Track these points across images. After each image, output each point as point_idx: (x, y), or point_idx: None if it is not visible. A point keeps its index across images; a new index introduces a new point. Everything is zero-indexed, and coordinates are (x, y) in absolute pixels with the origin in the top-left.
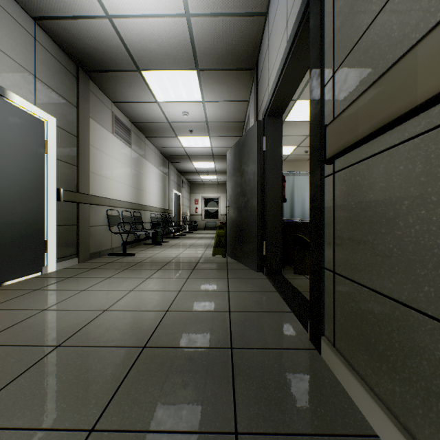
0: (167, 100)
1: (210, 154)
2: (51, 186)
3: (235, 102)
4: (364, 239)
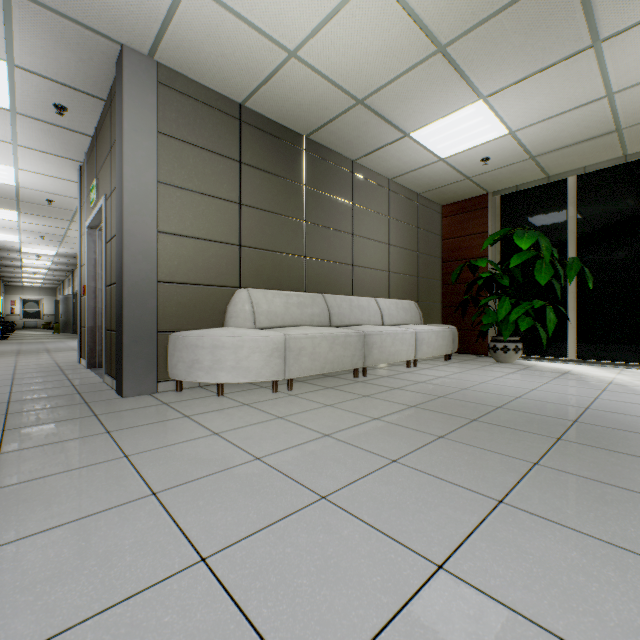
0: (29, 270)
1: (43, 278)
2: None
3: (65, 273)
4: None
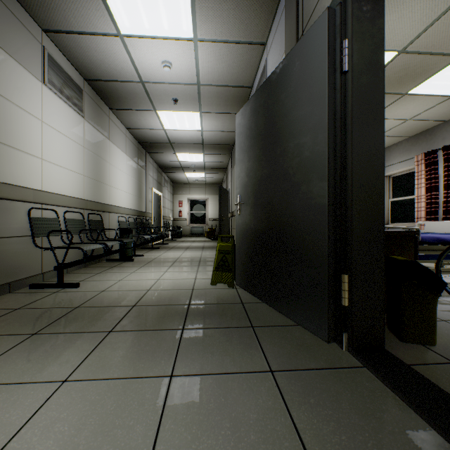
0: (136, 33)
1: (200, 141)
2: None
3: (244, 46)
4: None
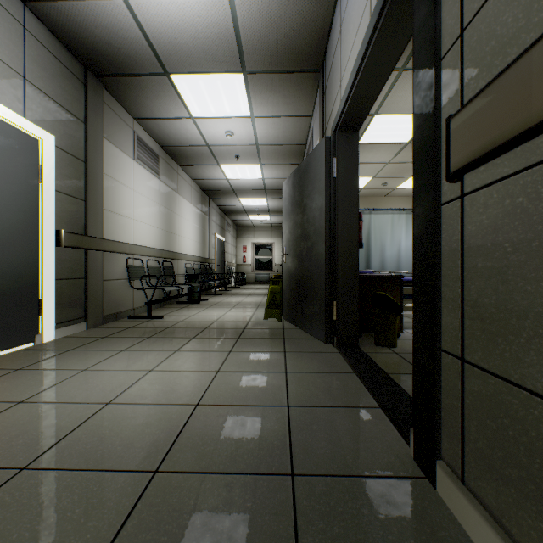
0: (205, 116)
1: (262, 188)
2: (48, 227)
3: (294, 118)
4: (536, 309)
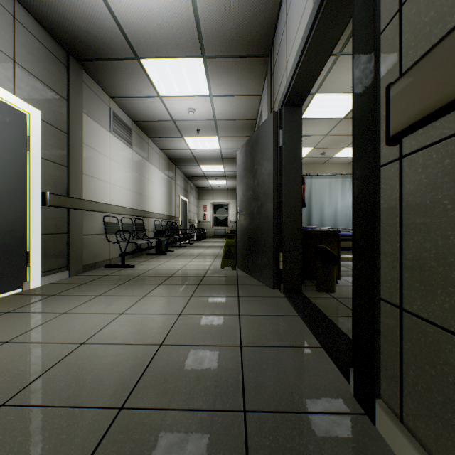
0: (170, 95)
1: (219, 156)
2: (35, 189)
3: (246, 97)
4: None
